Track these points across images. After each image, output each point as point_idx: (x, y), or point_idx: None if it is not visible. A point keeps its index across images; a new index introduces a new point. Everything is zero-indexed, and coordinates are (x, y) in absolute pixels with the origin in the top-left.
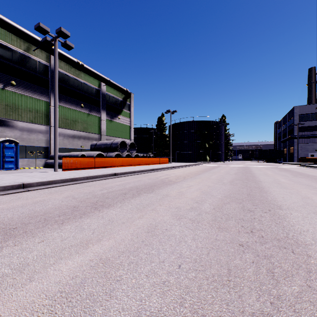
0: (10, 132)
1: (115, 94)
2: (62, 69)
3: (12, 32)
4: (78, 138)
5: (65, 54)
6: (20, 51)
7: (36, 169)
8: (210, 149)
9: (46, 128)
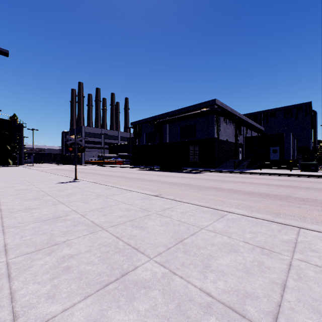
0: None
1: None
2: None
3: None
4: None
5: None
6: None
7: None
8: (11, 152)
9: None
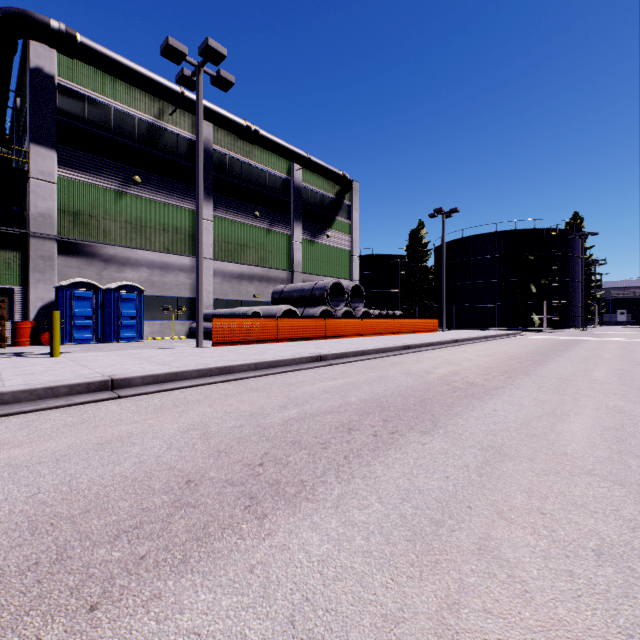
0: (132, 272)
1: (319, 187)
2: (219, 145)
3: (134, 83)
4: (248, 279)
5: (225, 114)
6: (148, 119)
7: (174, 340)
8: (541, 298)
9: (191, 261)
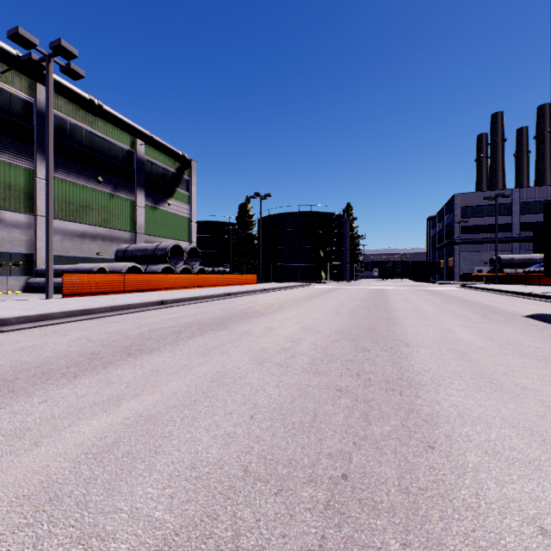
0: None
1: (161, 162)
2: (60, 111)
3: None
4: (91, 238)
5: (67, 84)
6: None
7: (9, 295)
8: (327, 260)
9: (28, 218)
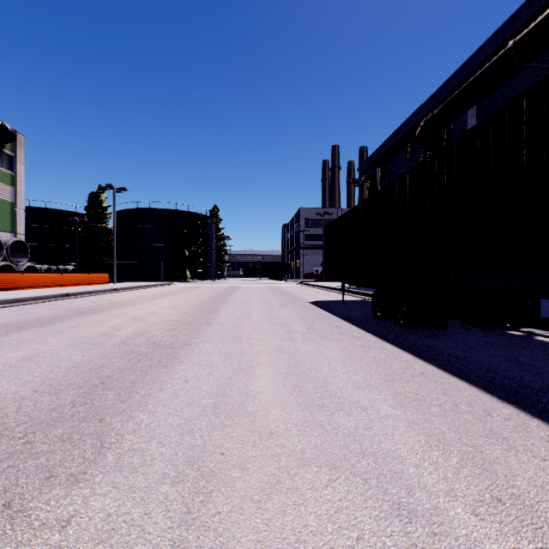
0: None
1: None
2: None
3: None
4: None
5: None
6: None
7: None
8: (192, 260)
9: None
